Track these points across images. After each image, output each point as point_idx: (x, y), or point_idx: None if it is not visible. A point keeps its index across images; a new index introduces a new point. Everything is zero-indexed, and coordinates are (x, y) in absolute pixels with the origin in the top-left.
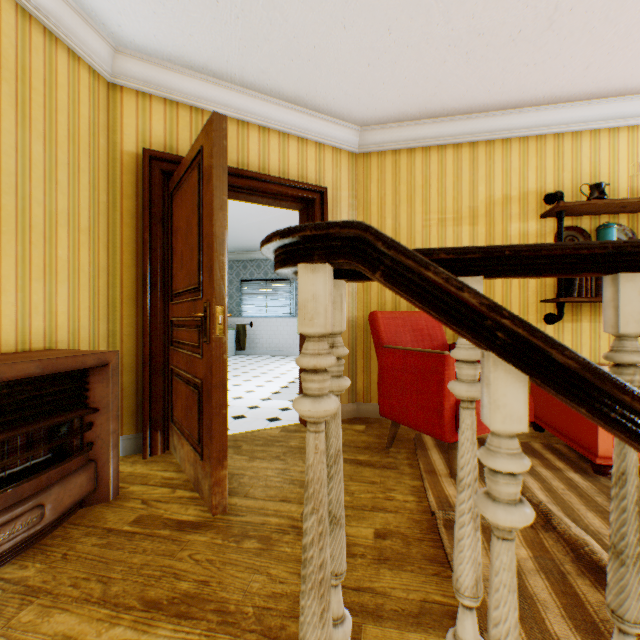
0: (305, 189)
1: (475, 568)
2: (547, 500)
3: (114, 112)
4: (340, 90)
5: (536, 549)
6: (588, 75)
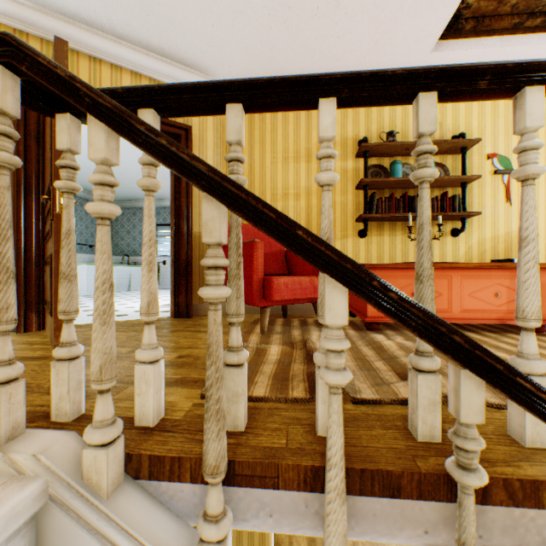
0: (172, 126)
1: (148, 296)
2: (317, 339)
3: None
4: (196, 46)
5: (285, 356)
6: (379, 49)
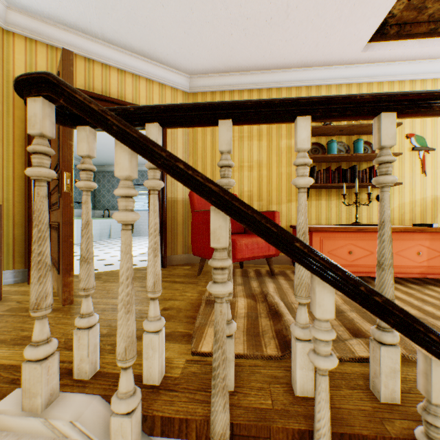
0: None
1: (154, 277)
2: (273, 291)
3: (8, 50)
4: (170, 48)
5: (251, 309)
6: (319, 50)
